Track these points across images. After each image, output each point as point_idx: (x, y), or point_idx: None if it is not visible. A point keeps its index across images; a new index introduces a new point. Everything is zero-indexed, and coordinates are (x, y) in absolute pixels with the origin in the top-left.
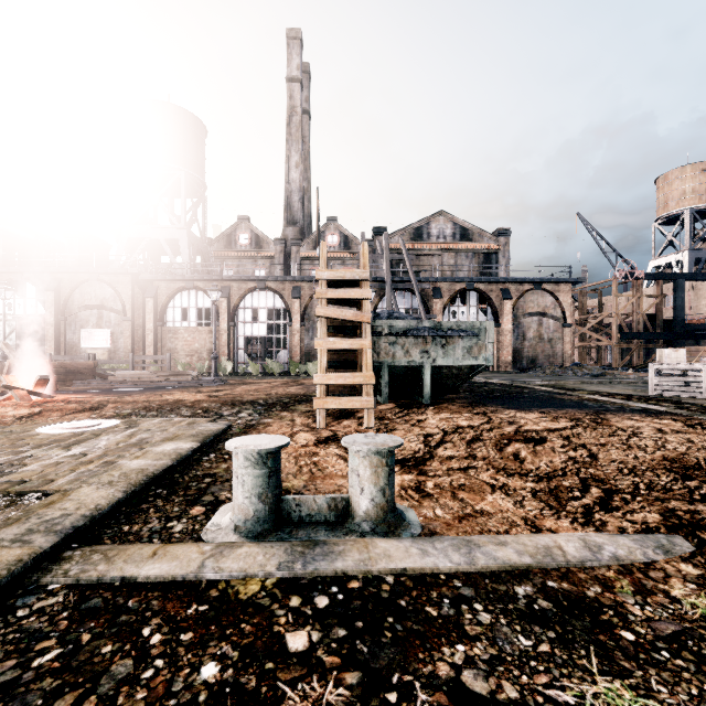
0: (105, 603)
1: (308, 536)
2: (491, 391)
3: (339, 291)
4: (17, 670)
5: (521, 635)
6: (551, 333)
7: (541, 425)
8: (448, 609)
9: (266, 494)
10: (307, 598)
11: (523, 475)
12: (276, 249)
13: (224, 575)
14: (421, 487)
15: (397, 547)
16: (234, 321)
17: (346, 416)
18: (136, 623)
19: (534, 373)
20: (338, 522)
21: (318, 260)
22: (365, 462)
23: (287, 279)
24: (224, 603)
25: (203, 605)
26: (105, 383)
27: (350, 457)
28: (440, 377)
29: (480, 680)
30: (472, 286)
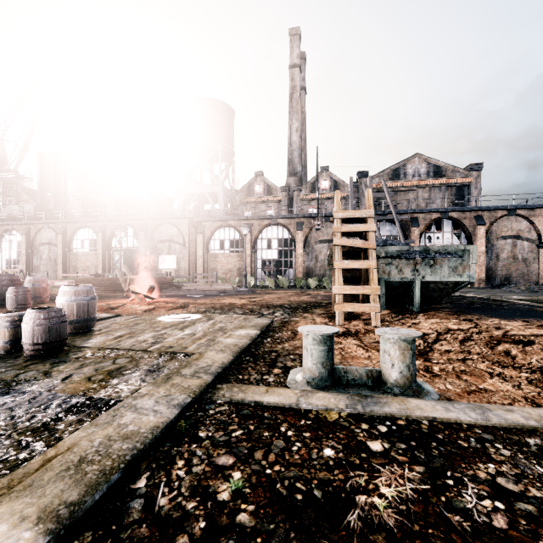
0: (252, 413)
1: (357, 392)
2: (470, 303)
3: (350, 226)
4: (226, 436)
5: (537, 466)
6: (525, 254)
7: (526, 331)
8: (475, 444)
9: (326, 363)
10: (371, 425)
11: (516, 368)
12: (282, 195)
13: (313, 407)
14: (429, 369)
15: (426, 404)
16: (255, 248)
17: (353, 318)
18: (274, 424)
19: (508, 289)
20: (374, 386)
21: (313, 201)
22: (395, 346)
23: (292, 217)
24: (320, 421)
25: (308, 420)
26: (180, 291)
27: (382, 342)
28: (428, 291)
29: (511, 484)
30: (447, 215)
